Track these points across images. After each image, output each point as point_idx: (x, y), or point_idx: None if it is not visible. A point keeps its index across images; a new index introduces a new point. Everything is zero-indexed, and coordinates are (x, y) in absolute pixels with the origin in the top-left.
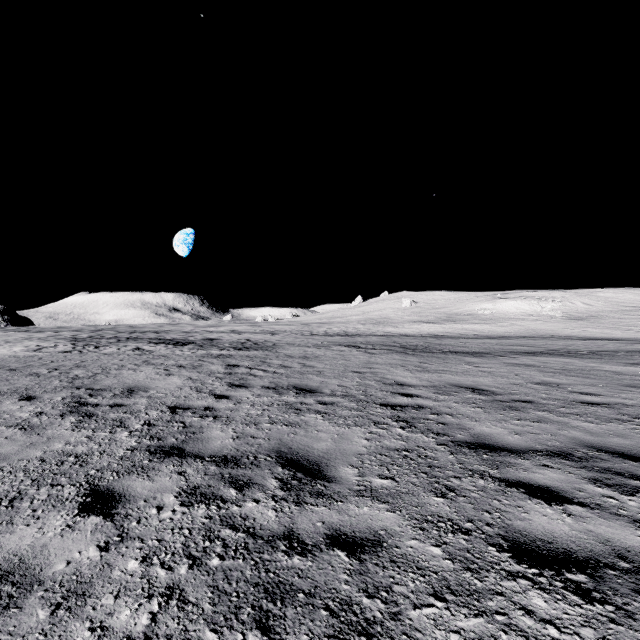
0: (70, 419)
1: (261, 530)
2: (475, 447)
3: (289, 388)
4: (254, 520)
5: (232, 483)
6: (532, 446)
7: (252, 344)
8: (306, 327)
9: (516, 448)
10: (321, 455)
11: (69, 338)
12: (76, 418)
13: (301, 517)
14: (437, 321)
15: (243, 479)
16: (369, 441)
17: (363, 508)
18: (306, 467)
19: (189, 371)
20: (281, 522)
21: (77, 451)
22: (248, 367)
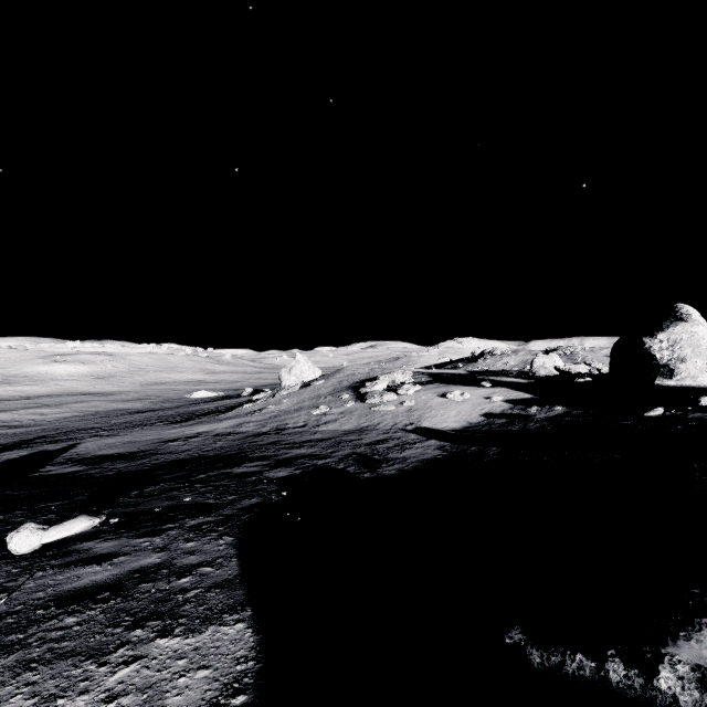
0: None
1: None
2: None
3: None
4: None
5: None
6: None
7: None
8: None
9: None
10: None
11: None
12: None
13: None
14: None
15: None
16: None
17: None
18: None
19: None
20: None
21: None
22: None
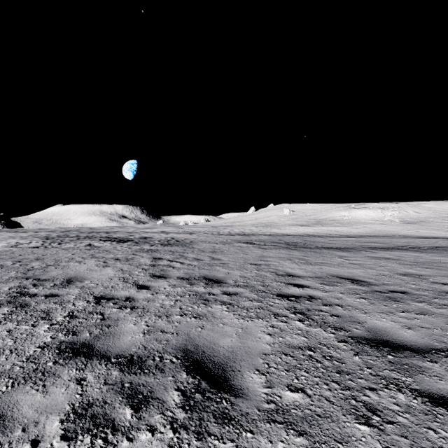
0: (3, 310)
1: None
2: (376, 345)
3: (200, 279)
4: None
5: (130, 398)
6: (431, 344)
7: (175, 241)
8: (215, 229)
9: (416, 346)
10: (226, 355)
11: (43, 237)
12: (9, 309)
13: None
14: (309, 224)
15: (143, 391)
16: (272, 337)
17: (277, 445)
18: (211, 372)
19: (122, 263)
20: None
21: None
22: (169, 260)
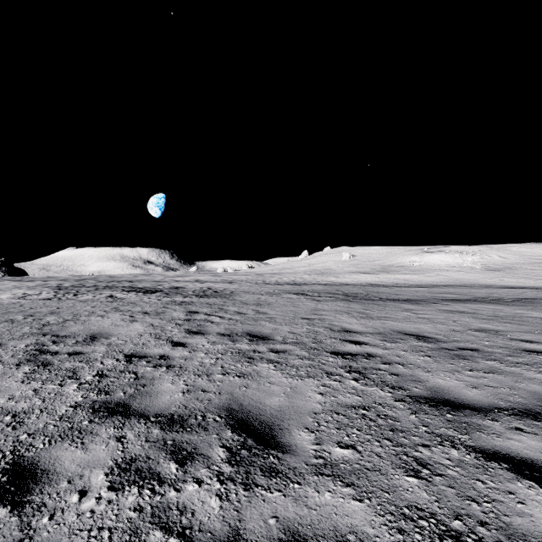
0: (24, 369)
1: (200, 532)
2: (435, 404)
3: (243, 335)
4: (193, 514)
5: (174, 454)
6: (495, 403)
7: (212, 292)
8: (260, 277)
9: (479, 405)
10: (274, 414)
11: (54, 287)
12: (31, 368)
13: (250, 509)
14: (373, 272)
15: (187, 448)
16: (323, 396)
17: (324, 494)
18: (257, 431)
19: (152, 317)
20: (225, 518)
21: (17, 408)
22: (206, 314)
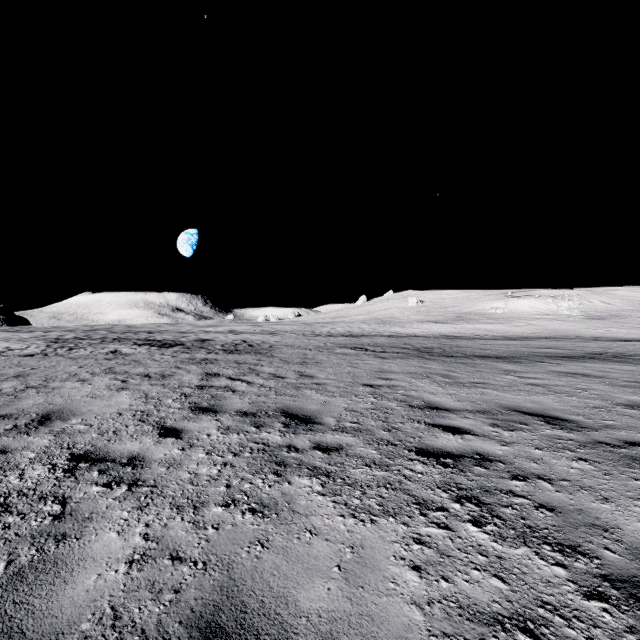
0: None
1: None
2: None
3: (275, 414)
4: None
5: None
6: None
7: (246, 346)
8: (308, 327)
9: None
10: None
11: (51, 339)
12: None
13: None
14: (446, 321)
15: None
16: (423, 577)
17: None
18: None
19: (152, 383)
20: None
21: None
22: (230, 377)
